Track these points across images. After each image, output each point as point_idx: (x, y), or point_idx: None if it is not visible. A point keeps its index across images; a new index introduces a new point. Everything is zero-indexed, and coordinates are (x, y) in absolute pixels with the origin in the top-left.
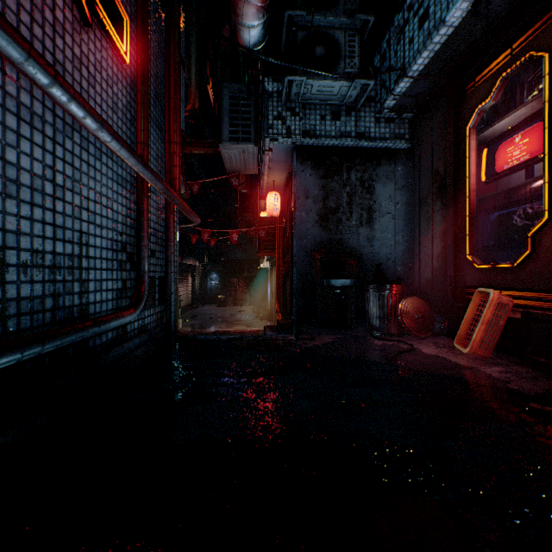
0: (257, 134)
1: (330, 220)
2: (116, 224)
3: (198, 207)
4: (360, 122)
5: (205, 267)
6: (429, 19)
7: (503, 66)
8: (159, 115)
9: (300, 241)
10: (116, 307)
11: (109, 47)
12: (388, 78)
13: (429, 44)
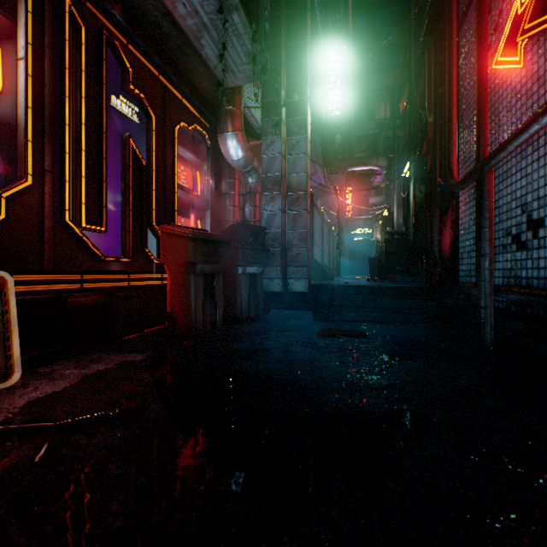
0: None
1: None
2: None
3: None
4: None
5: None
6: None
7: None
8: None
9: None
10: None
11: None
12: None
13: None
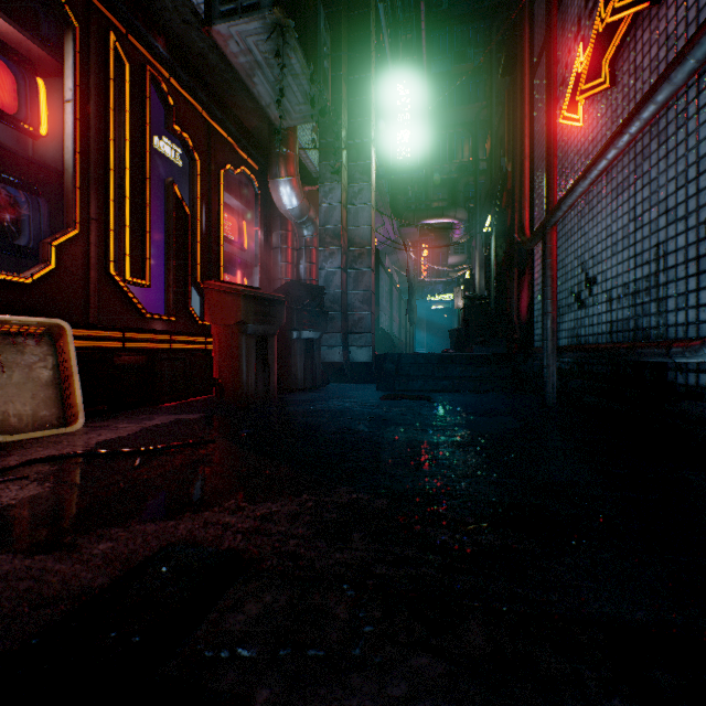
0: None
1: None
2: None
3: None
4: None
5: None
6: None
7: None
8: None
9: None
10: None
11: None
12: None
13: None
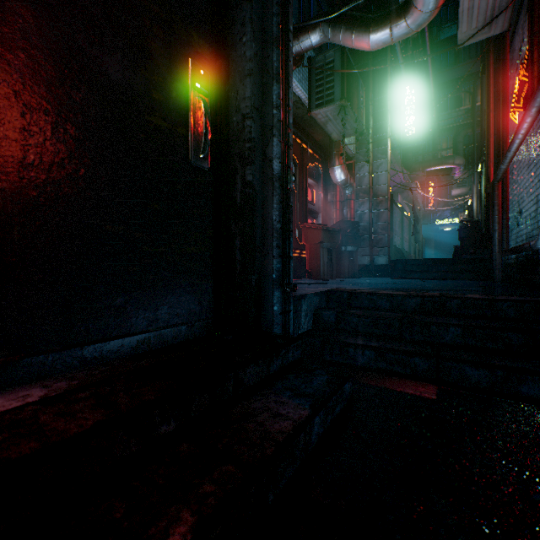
0: None
1: None
2: None
3: None
4: None
5: None
6: None
7: None
8: None
9: None
10: None
11: None
12: None
13: None
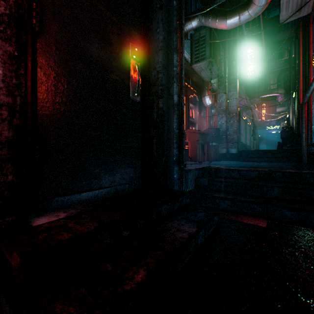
0: None
1: None
2: None
3: None
4: None
5: None
6: None
7: None
8: None
9: None
10: None
11: None
12: None
13: None
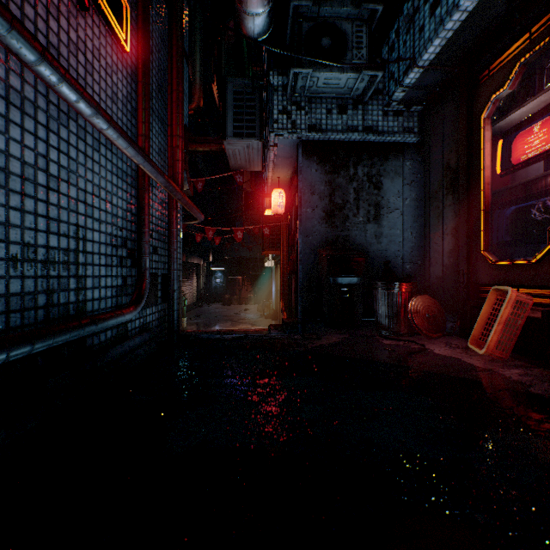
0: (262, 130)
1: (337, 216)
2: (116, 219)
3: (203, 206)
4: (367, 116)
5: (210, 266)
6: (442, 5)
7: (521, 52)
8: (161, 108)
9: (306, 238)
10: (116, 305)
11: (108, 34)
12: (397, 70)
13: (441, 31)
